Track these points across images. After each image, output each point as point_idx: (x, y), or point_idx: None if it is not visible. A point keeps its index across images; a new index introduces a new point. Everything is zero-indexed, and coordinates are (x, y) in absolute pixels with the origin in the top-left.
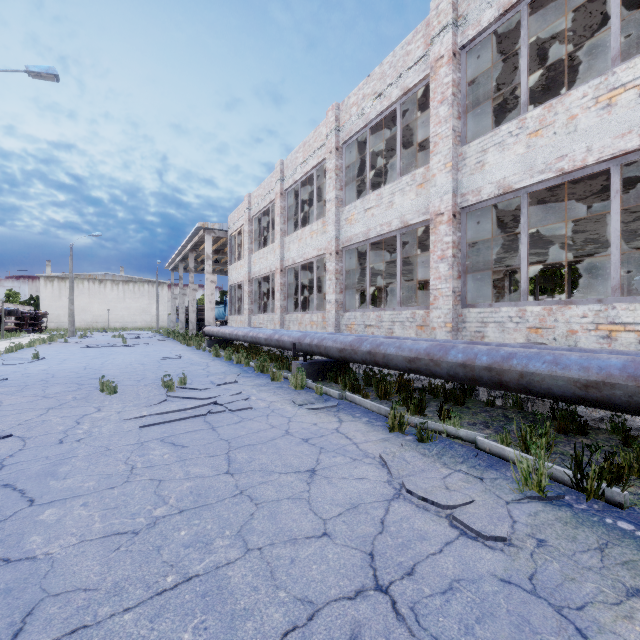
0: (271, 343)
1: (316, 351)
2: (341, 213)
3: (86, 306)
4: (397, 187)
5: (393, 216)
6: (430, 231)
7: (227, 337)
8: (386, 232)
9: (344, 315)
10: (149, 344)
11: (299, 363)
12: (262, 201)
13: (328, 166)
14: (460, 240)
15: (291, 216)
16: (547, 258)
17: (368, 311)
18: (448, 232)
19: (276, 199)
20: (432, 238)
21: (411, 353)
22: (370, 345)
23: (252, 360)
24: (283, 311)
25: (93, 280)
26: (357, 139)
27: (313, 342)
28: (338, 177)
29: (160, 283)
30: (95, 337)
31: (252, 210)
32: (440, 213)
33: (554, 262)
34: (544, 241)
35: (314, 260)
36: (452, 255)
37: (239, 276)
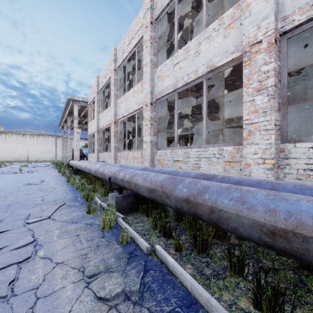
0: (97, 175)
1: (127, 187)
2: (154, 73)
3: (14, 148)
4: (203, 36)
5: (199, 63)
6: (243, 64)
7: (77, 168)
8: (192, 79)
9: (157, 152)
10: (35, 171)
11: (113, 196)
12: (104, 79)
13: (145, 38)
14: (279, 70)
15: (122, 86)
16: (288, 116)
17: (176, 149)
18: (268, 59)
19: (111, 74)
20: (246, 71)
21: (275, 218)
22: (187, 189)
23: (91, 185)
24: (116, 150)
25: (19, 134)
26: (167, 18)
27: (125, 178)
28: (152, 45)
29: (58, 136)
30: (11, 166)
31: (99, 86)
32: (256, 42)
33: (292, 119)
34: (300, 99)
35: (135, 113)
36: (274, 84)
37: (93, 129)
